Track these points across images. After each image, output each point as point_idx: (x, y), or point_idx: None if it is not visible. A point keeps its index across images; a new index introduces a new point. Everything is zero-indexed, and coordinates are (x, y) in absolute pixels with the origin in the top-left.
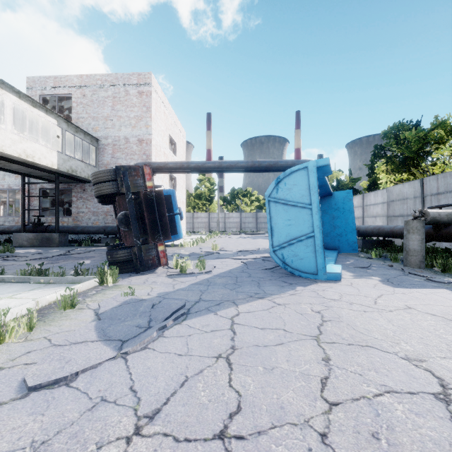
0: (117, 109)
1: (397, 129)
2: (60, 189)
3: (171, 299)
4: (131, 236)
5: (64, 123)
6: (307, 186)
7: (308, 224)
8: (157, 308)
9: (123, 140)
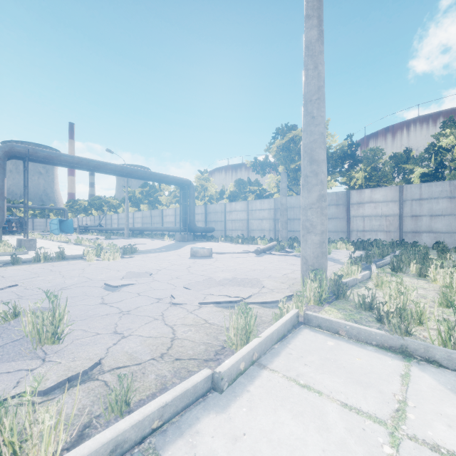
0: None
1: (95, 198)
2: None
3: None
4: (20, 229)
5: None
6: (57, 221)
7: (57, 227)
8: None
9: None
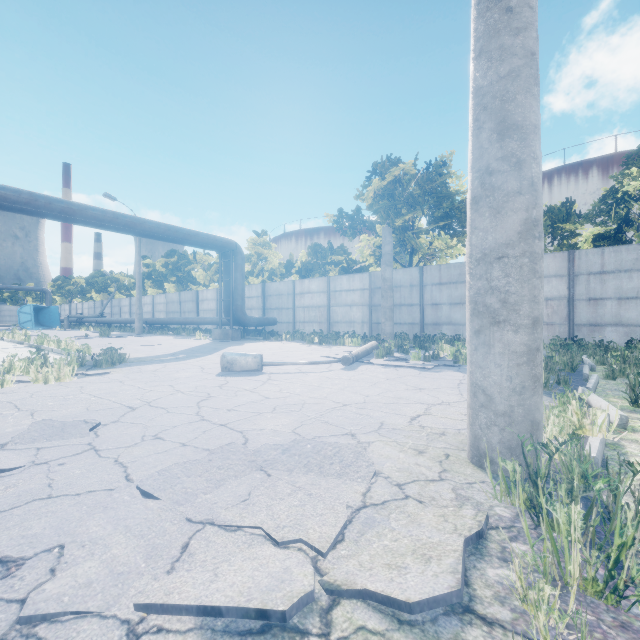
0: None
1: (97, 275)
2: None
3: None
4: None
5: None
6: (31, 309)
7: (31, 318)
8: None
9: None
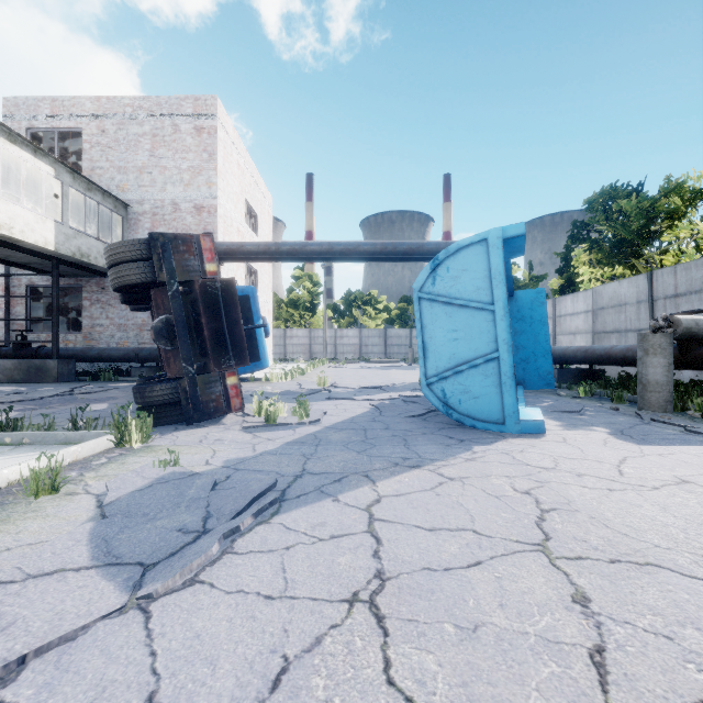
0: (159, 154)
1: (607, 197)
2: (62, 287)
3: (250, 472)
4: (179, 360)
5: (67, 173)
6: (486, 271)
7: (487, 337)
8: (223, 491)
9: (169, 206)
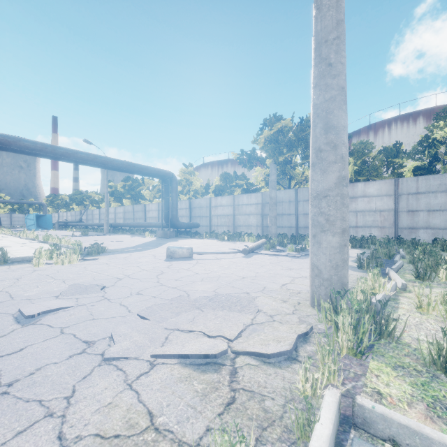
0: None
1: (77, 193)
2: None
3: None
4: None
5: None
6: (34, 217)
7: (34, 222)
8: None
9: None
